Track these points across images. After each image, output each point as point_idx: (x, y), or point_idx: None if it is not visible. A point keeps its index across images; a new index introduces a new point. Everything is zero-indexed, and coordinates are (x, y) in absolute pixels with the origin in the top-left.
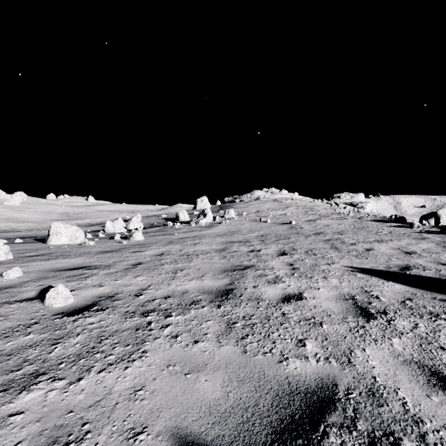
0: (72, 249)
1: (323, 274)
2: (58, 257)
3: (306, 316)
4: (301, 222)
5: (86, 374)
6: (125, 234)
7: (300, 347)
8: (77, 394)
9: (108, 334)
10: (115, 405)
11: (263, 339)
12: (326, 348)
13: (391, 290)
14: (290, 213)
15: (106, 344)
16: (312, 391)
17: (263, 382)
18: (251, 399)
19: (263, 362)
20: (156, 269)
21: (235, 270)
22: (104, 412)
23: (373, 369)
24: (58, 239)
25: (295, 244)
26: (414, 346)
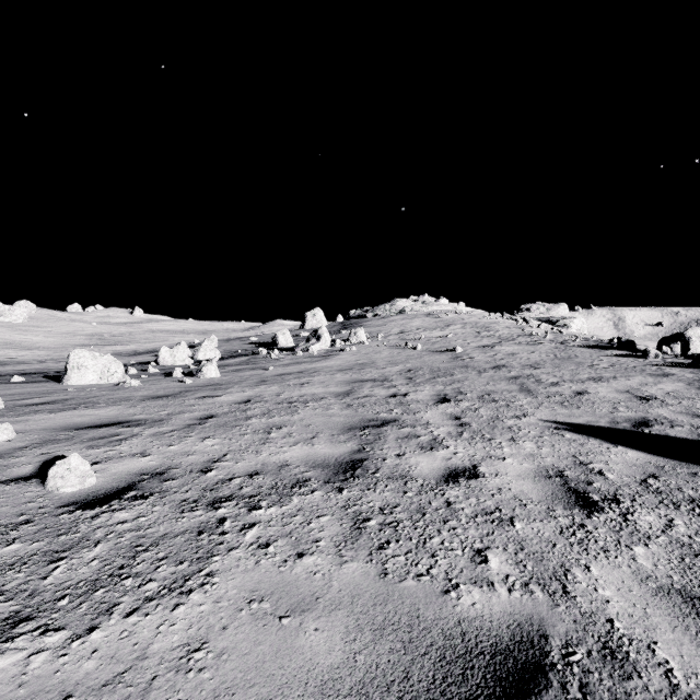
0: (102, 392)
1: (509, 434)
2: (79, 406)
3: (485, 506)
4: (471, 349)
5: (104, 619)
6: (191, 368)
7: (479, 564)
8: (83, 660)
9: (149, 542)
10: (150, 683)
11: (414, 548)
12: (523, 566)
13: (623, 460)
14: (454, 335)
15: (144, 561)
16: (504, 649)
17: (416, 633)
18: (397, 667)
19: (417, 593)
20: (237, 426)
21: (367, 427)
22: (129, 696)
23: (608, 605)
24: (81, 376)
25: (463, 384)
26: (673, 561)
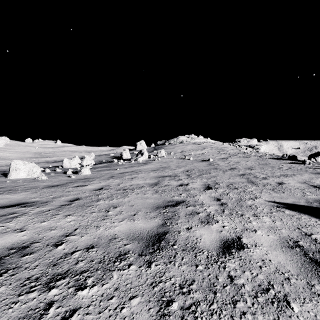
0: (24, 183)
1: (252, 211)
2: (4, 192)
3: (260, 281)
4: (216, 160)
5: None
6: (78, 169)
7: None
8: None
9: None
10: None
11: None
12: None
13: None
14: (207, 153)
15: None
16: None
17: None
18: None
19: None
20: (90, 206)
21: (167, 206)
22: None
23: None
24: (17, 174)
25: (216, 178)
26: None
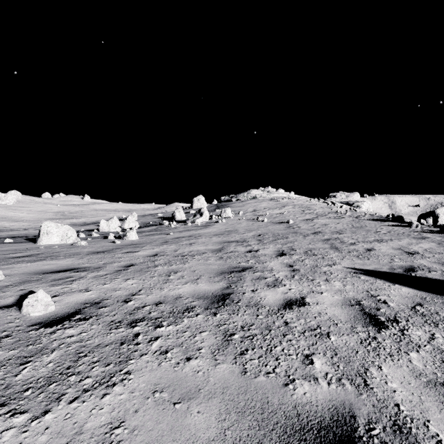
0: (62, 249)
1: (324, 277)
2: (46, 258)
3: (311, 325)
4: (298, 221)
5: (55, 405)
6: (120, 233)
7: (308, 365)
8: (38, 435)
9: (88, 350)
10: None
11: (264, 354)
12: (337, 366)
13: (399, 294)
14: (287, 212)
15: (84, 363)
16: (326, 426)
17: (266, 414)
18: (254, 439)
19: (266, 386)
20: (148, 271)
21: (233, 272)
22: None
23: (395, 394)
24: (49, 239)
25: (294, 244)
26: (436, 362)
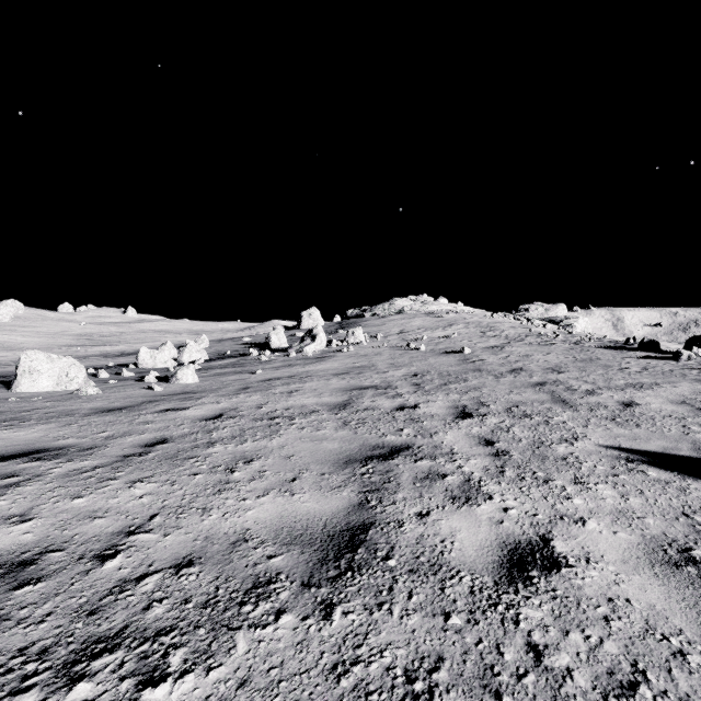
0: (46, 403)
1: (569, 471)
2: None
3: (610, 661)
4: (479, 350)
5: None
6: (171, 371)
7: None
8: None
9: None
10: None
11: None
12: None
13: None
14: (457, 335)
15: None
16: None
17: None
18: None
19: None
20: (191, 458)
21: (371, 458)
22: None
23: None
24: (33, 382)
25: (481, 392)
26: None
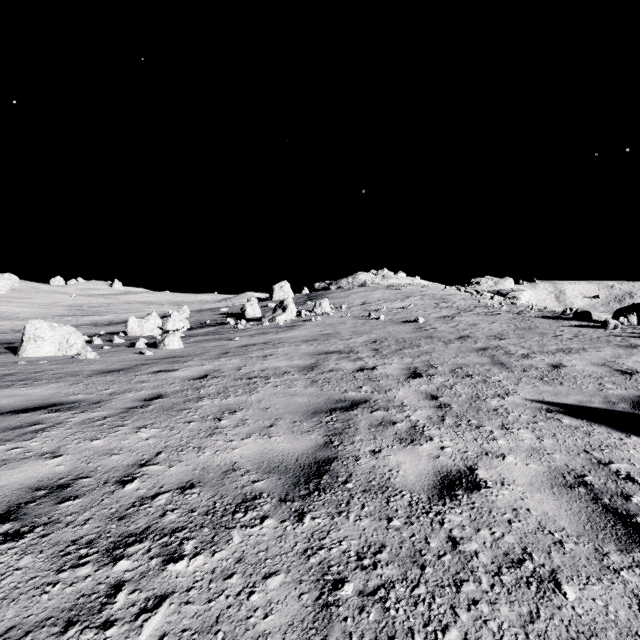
0: (52, 366)
1: (498, 419)
2: (15, 383)
3: (507, 547)
4: (432, 320)
5: None
6: (158, 338)
7: None
8: None
9: None
10: None
11: None
12: None
13: None
14: (414, 306)
15: None
16: None
17: None
18: None
19: None
20: (184, 409)
21: (334, 410)
22: None
23: None
24: (37, 348)
25: (431, 356)
26: None
